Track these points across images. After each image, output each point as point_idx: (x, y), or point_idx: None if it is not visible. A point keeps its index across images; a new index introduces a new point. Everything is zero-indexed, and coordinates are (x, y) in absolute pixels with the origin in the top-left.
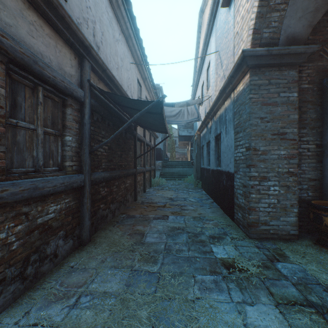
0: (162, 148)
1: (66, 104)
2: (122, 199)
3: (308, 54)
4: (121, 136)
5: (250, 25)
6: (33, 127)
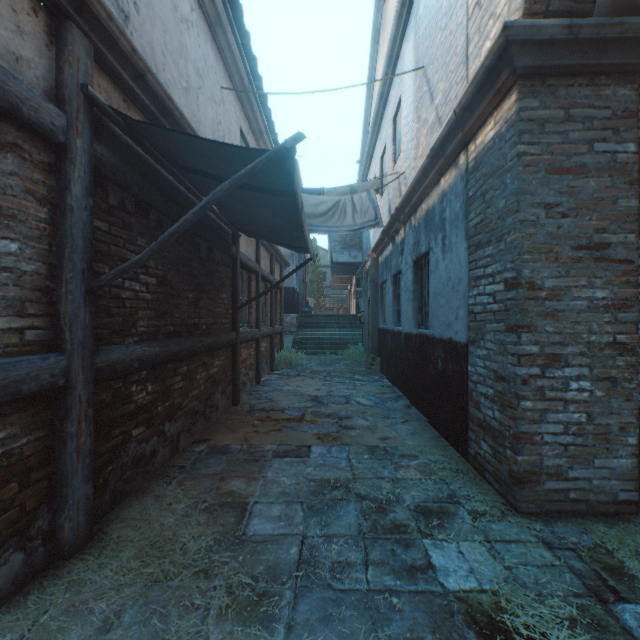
0: (298, 288)
1: None
2: (199, 405)
3: None
4: (198, 255)
5: None
6: None
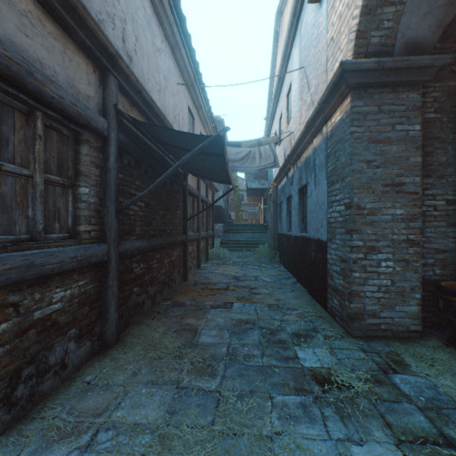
0: (224, 206)
1: (80, 139)
2: (166, 278)
3: (437, 68)
4: (165, 188)
5: (351, 26)
6: (28, 172)
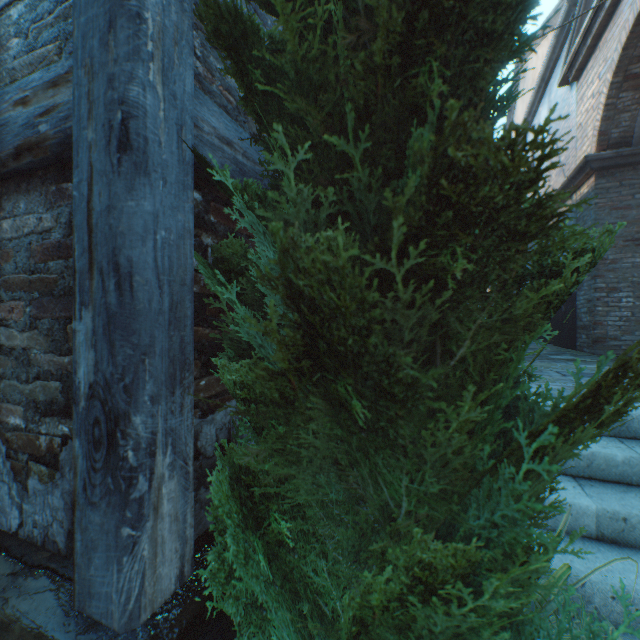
0: None
1: None
2: None
3: None
4: None
5: (595, 126)
6: None
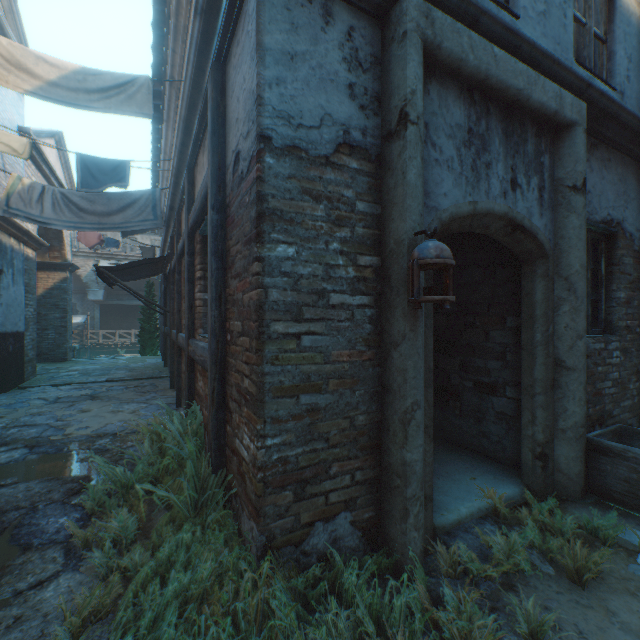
0: None
1: None
2: None
3: None
4: None
5: None
6: None
